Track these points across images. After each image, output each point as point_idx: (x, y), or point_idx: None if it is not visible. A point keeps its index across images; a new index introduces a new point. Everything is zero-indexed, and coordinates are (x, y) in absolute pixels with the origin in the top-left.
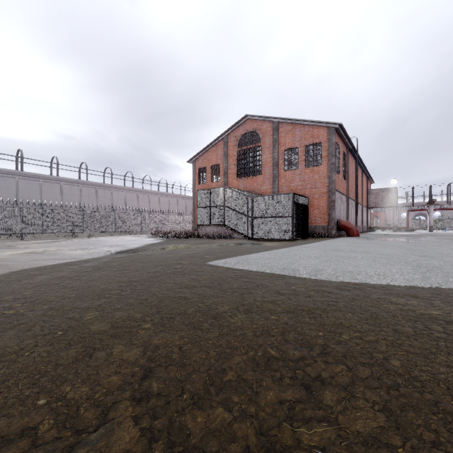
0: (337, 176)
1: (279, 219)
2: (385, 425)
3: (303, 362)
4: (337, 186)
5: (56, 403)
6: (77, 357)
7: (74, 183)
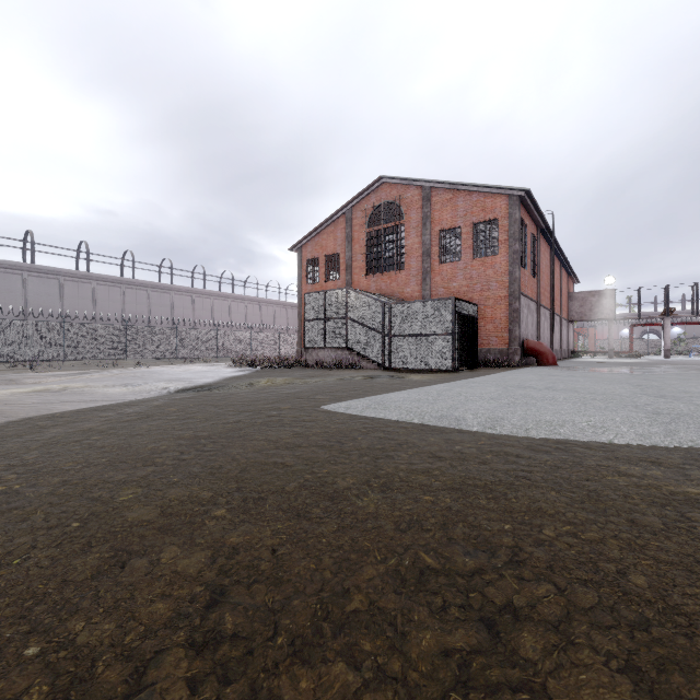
0: (522, 272)
1: (432, 338)
2: (633, 699)
3: (480, 577)
4: (522, 287)
5: (57, 653)
6: (100, 568)
7: (114, 283)
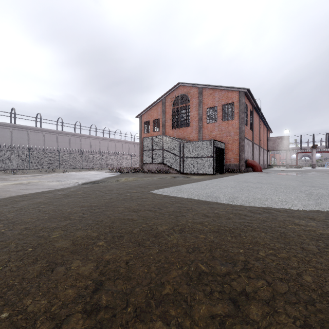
0: (245, 127)
1: (203, 158)
2: None
3: (229, 277)
4: (245, 135)
5: (17, 316)
6: (41, 272)
7: (53, 133)
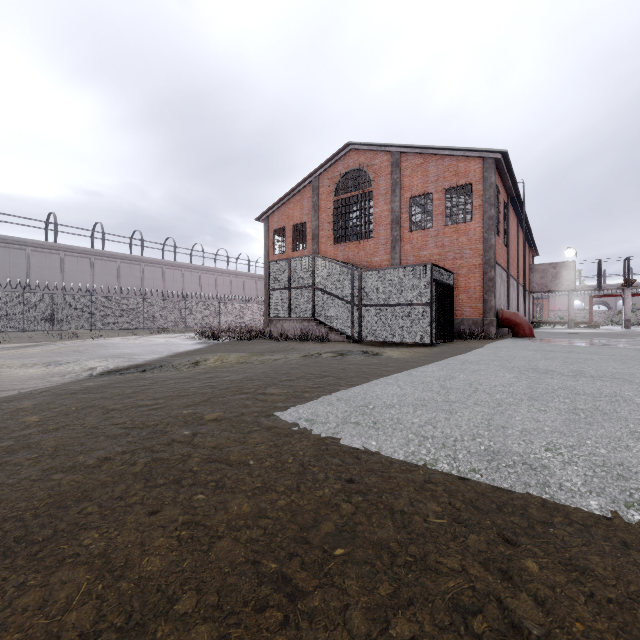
0: (496, 239)
1: (406, 308)
2: None
3: None
4: (496, 255)
5: None
6: None
7: (83, 254)
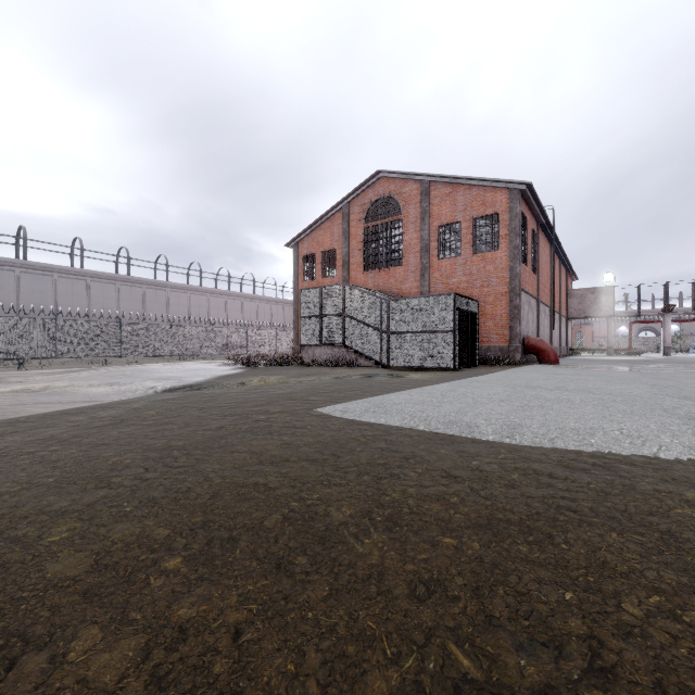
0: (523, 267)
1: (431, 335)
2: None
3: None
4: (523, 283)
5: None
6: None
7: (108, 280)
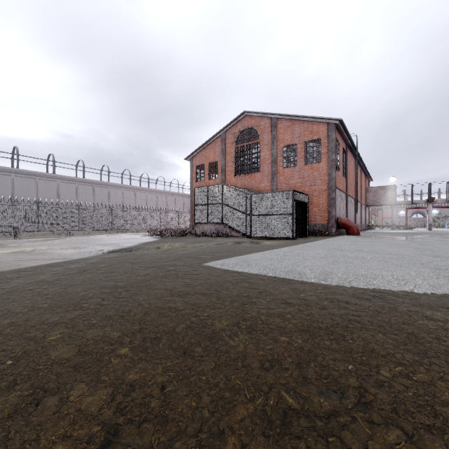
0: (337, 173)
1: (278, 216)
2: None
3: (336, 420)
4: (337, 183)
5: None
6: (17, 407)
7: (71, 181)
